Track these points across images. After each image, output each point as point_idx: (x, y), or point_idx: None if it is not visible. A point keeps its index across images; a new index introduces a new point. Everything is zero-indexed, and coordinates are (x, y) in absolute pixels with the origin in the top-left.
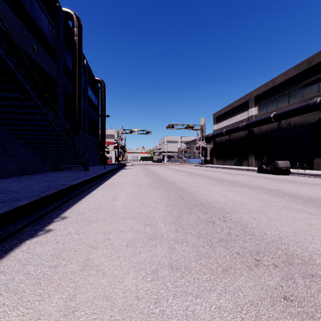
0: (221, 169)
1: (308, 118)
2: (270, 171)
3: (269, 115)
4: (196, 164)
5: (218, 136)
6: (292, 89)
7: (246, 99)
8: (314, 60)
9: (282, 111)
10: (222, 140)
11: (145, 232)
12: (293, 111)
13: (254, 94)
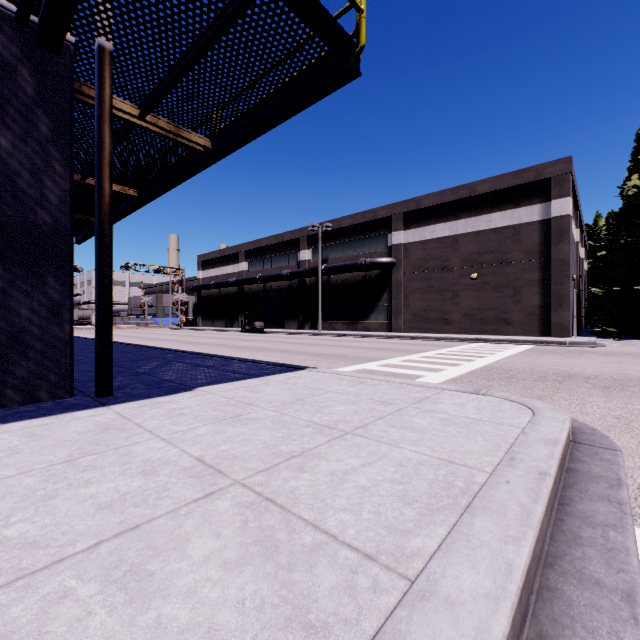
0: (209, 331)
1: (283, 284)
2: (250, 330)
3: (256, 275)
4: (173, 326)
5: (206, 288)
6: (274, 255)
7: (237, 250)
8: (285, 237)
9: (265, 275)
10: (211, 293)
11: (182, 345)
12: (271, 277)
13: (244, 247)
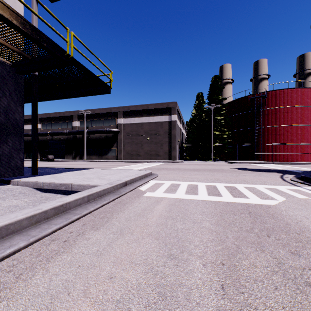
0: None
1: (64, 137)
2: (46, 160)
3: (47, 132)
4: None
5: None
6: (58, 122)
7: None
8: (65, 114)
9: (53, 132)
10: None
11: None
12: (57, 133)
13: (39, 116)
